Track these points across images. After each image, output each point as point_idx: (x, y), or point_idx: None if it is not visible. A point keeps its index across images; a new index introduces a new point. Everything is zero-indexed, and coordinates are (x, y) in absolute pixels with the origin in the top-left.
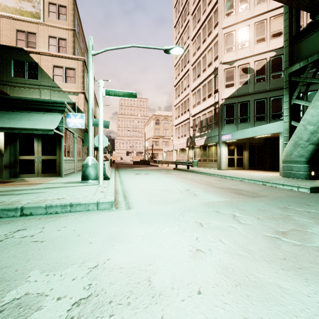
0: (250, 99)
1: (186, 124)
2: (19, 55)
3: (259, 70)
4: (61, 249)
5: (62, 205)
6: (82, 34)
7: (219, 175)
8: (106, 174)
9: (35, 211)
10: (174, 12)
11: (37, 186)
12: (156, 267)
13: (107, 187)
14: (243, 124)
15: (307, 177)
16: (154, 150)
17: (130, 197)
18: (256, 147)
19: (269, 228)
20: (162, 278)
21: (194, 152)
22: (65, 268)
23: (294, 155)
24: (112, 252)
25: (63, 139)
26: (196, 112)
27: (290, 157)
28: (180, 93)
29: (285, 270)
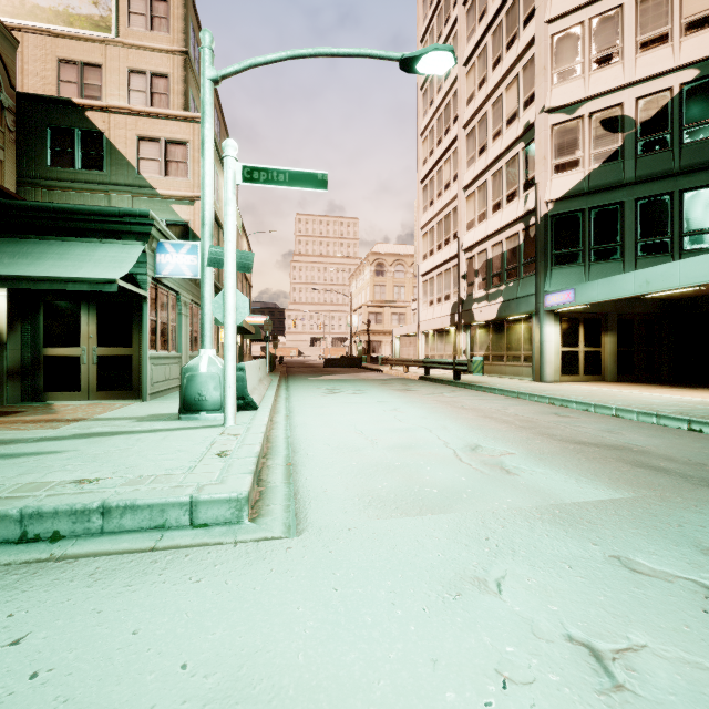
0: (626, 198)
1: (450, 270)
2: (63, 115)
3: (650, 119)
4: None
5: (75, 511)
6: None
7: (545, 398)
8: (250, 396)
9: None
10: (421, 5)
11: (62, 429)
12: None
13: (242, 437)
14: (606, 264)
15: None
16: (372, 334)
17: (305, 472)
18: (636, 325)
19: None
20: None
21: (470, 338)
22: None
23: None
24: None
25: (147, 306)
26: (475, 239)
27: None
28: (435, 197)
29: None
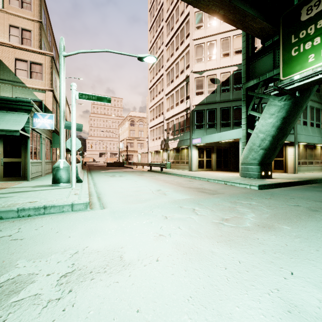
0: (217, 107)
1: (160, 127)
2: None
3: (224, 81)
4: (42, 243)
5: (35, 208)
6: (49, 26)
7: (189, 176)
8: (79, 177)
9: (6, 215)
10: (149, 15)
11: (1, 191)
12: (127, 249)
13: (80, 190)
14: (211, 129)
15: (259, 177)
16: (129, 152)
17: (105, 198)
18: (222, 150)
19: (217, 217)
20: (131, 255)
21: (167, 154)
22: (49, 256)
23: (250, 158)
24: (90, 242)
25: (30, 141)
26: (169, 116)
27: (247, 160)
28: (155, 96)
29: (219, 242)
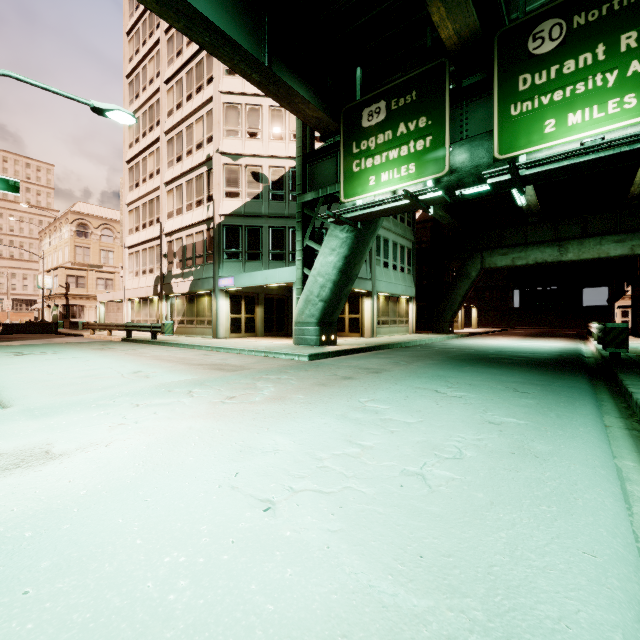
0: (264, 224)
1: (154, 248)
2: None
3: (276, 181)
4: None
5: None
6: None
7: (208, 347)
8: None
9: None
10: (127, 1)
11: None
12: (58, 444)
13: None
14: (254, 263)
15: (318, 343)
16: (72, 298)
17: (5, 393)
18: (275, 301)
19: (221, 396)
20: (65, 448)
21: (170, 306)
22: None
23: (306, 315)
24: None
25: None
26: (174, 228)
27: (302, 317)
28: (141, 181)
29: (206, 419)
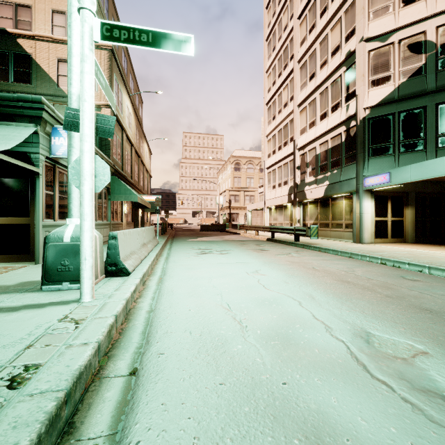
0: (428, 103)
1: (288, 163)
2: None
3: None
4: None
5: None
6: (115, 17)
7: (376, 259)
8: (122, 262)
9: None
10: None
11: None
12: None
13: (83, 325)
14: (412, 154)
15: None
16: (232, 209)
17: (140, 416)
18: (428, 201)
19: None
20: None
21: (302, 211)
22: None
23: None
24: None
25: (40, 181)
26: (307, 140)
27: None
28: (277, 113)
29: None
